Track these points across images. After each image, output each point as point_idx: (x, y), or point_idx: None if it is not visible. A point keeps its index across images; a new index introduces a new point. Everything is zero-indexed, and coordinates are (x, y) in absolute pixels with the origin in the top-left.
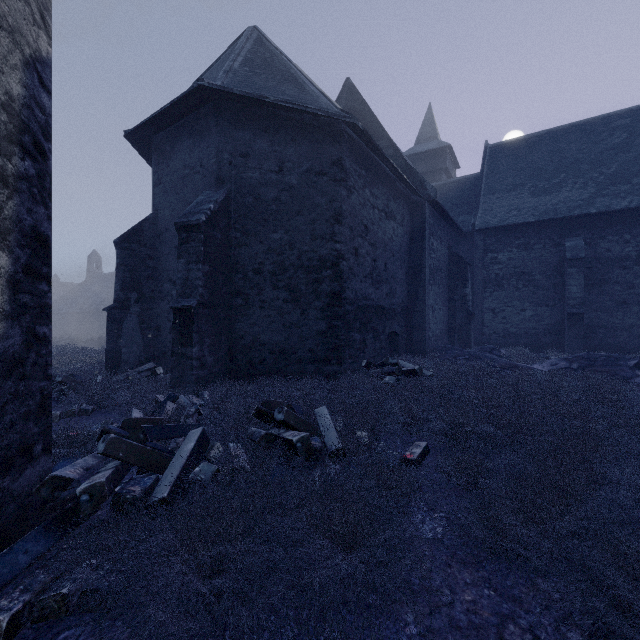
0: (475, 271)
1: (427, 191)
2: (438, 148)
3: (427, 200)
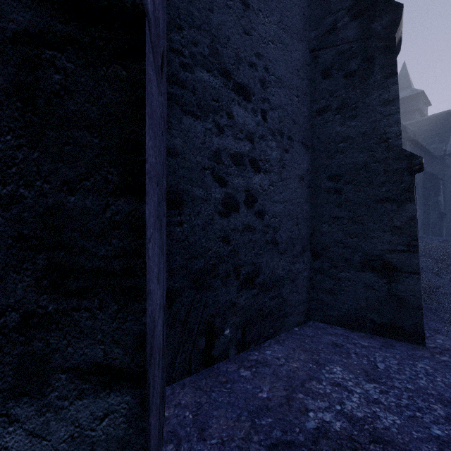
0: (446, 184)
1: (407, 134)
2: (412, 95)
3: (407, 140)
